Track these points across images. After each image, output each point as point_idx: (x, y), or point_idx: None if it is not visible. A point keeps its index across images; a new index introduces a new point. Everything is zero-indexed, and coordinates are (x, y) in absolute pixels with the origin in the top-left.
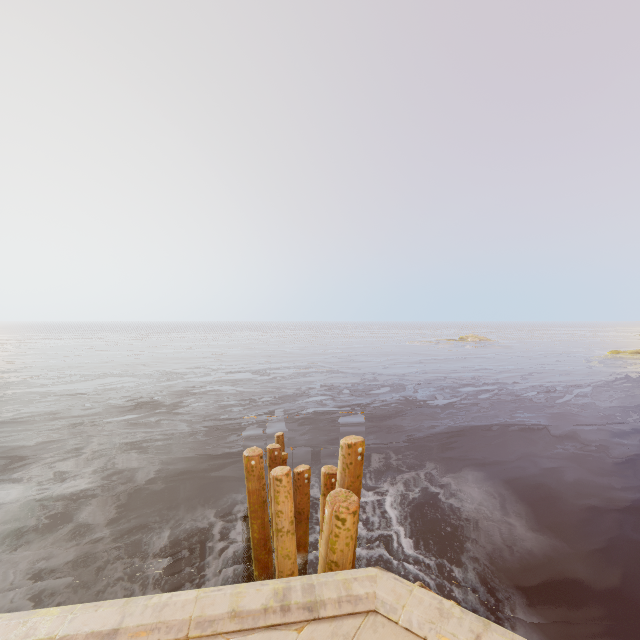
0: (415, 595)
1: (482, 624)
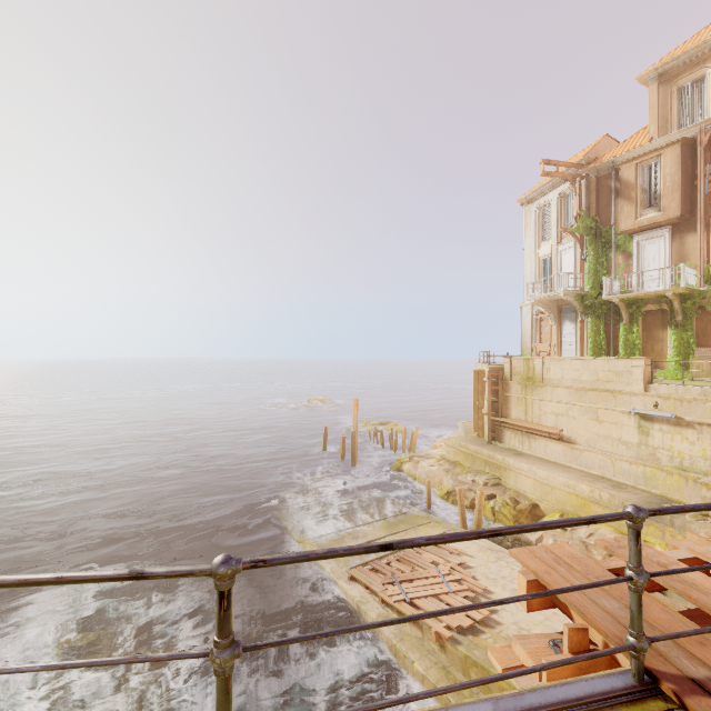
0: None
1: None
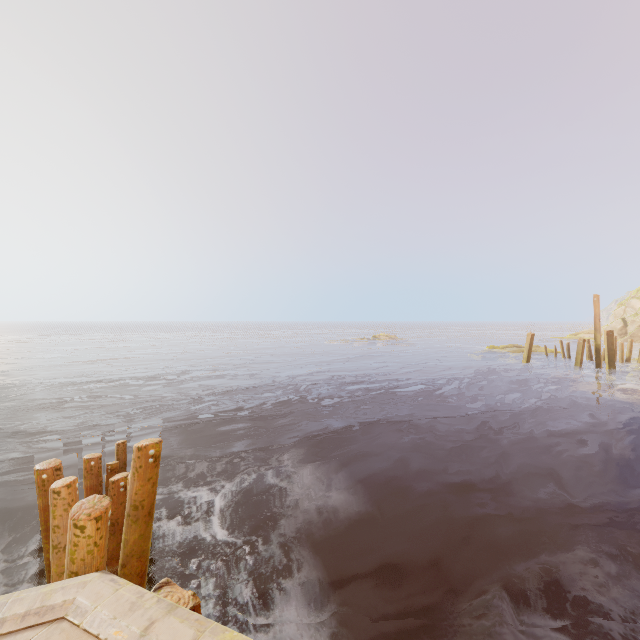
0: (118, 593)
1: (167, 610)
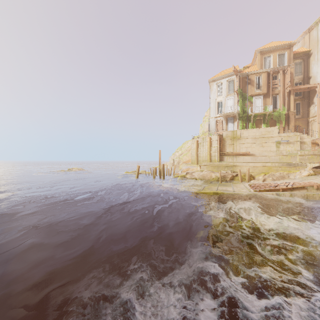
0: None
1: None
